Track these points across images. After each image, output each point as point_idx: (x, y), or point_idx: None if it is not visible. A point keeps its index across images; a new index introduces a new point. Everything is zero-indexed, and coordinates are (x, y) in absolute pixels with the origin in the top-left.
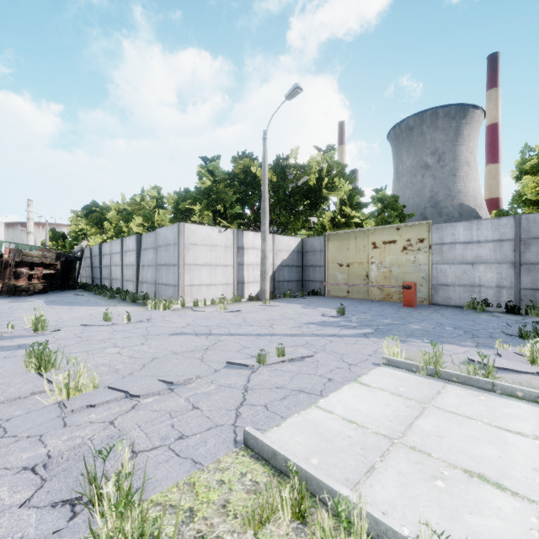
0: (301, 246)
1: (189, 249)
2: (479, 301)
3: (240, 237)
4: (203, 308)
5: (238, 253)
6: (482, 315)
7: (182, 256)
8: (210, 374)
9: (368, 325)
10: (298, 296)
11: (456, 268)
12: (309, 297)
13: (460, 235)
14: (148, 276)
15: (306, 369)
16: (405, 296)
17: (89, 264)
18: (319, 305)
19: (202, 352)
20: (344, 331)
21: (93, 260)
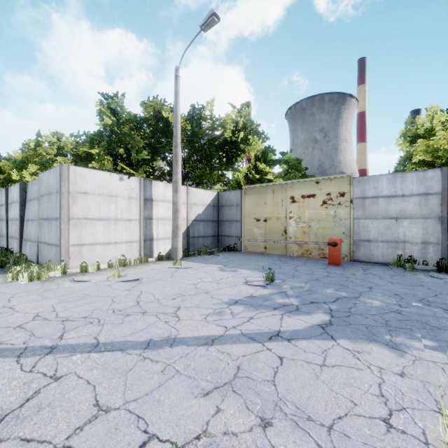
0: (216, 200)
1: (77, 199)
2: (404, 257)
3: (148, 188)
4: (89, 276)
5: (146, 206)
6: (419, 275)
7: (65, 207)
8: None
9: (313, 302)
10: (214, 253)
11: (378, 223)
12: (225, 254)
13: (383, 188)
14: (32, 233)
15: None
16: (330, 254)
17: None
18: (238, 265)
19: None
20: (288, 321)
21: None
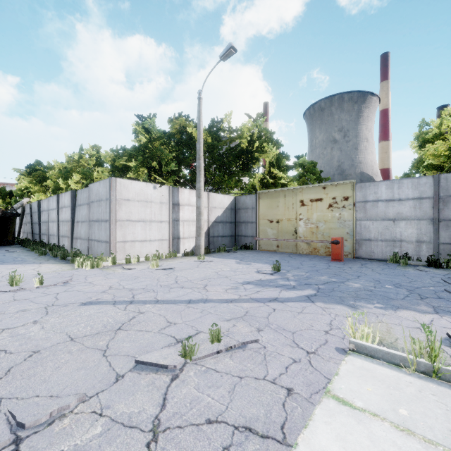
0: (234, 203)
1: (122, 205)
2: (400, 254)
3: (175, 194)
4: (134, 266)
5: (174, 210)
6: (408, 269)
7: (114, 211)
8: (106, 388)
9: (307, 284)
10: (232, 251)
11: (378, 224)
12: (242, 251)
13: (382, 193)
14: (82, 232)
15: (250, 366)
16: (333, 251)
17: (29, 220)
18: (252, 260)
19: (110, 335)
20: (284, 293)
21: (33, 216)
